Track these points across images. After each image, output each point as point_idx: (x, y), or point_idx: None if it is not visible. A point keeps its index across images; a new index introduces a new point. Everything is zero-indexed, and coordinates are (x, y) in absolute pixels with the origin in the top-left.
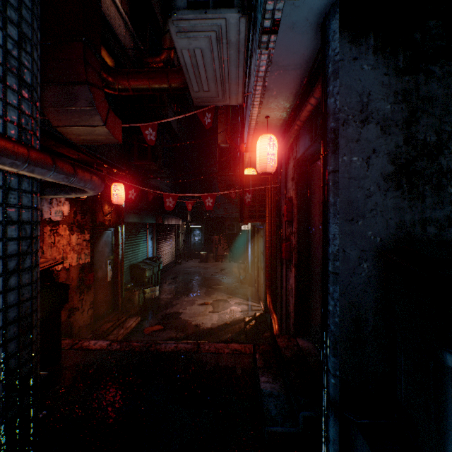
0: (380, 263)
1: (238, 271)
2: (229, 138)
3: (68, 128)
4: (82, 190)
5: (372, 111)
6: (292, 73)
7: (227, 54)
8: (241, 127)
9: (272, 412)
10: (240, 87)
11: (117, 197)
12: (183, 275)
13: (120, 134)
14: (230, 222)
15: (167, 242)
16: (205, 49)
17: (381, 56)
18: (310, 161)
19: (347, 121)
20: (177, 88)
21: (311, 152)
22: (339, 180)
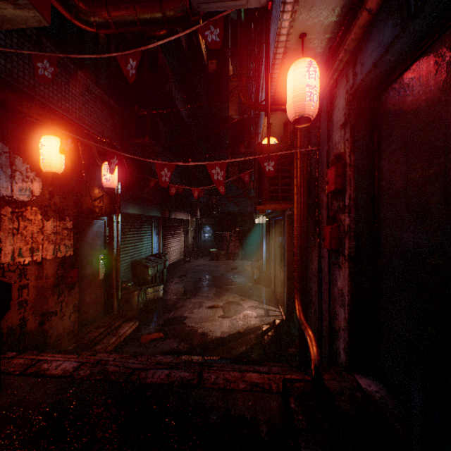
0: None
1: (251, 270)
2: (244, 94)
3: None
4: None
5: None
6: None
7: None
8: None
9: None
10: None
11: (108, 179)
12: (192, 274)
13: (45, 5)
14: (242, 218)
15: (175, 238)
16: None
17: None
18: (378, 88)
19: None
20: (173, 17)
21: (389, 61)
22: None
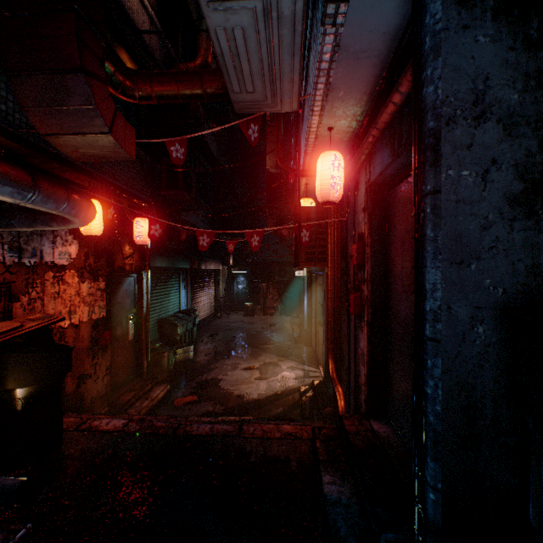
0: (503, 326)
1: (291, 327)
2: (281, 160)
3: (60, 137)
4: (65, 218)
5: (491, 104)
6: (367, 64)
7: (278, 35)
8: (295, 149)
9: (341, 530)
10: (295, 86)
11: (140, 235)
12: (224, 332)
13: (133, 147)
14: (281, 267)
15: (205, 291)
16: (248, 28)
17: (504, 23)
18: (388, 185)
19: (454, 118)
20: (214, 94)
21: (390, 173)
22: (442, 204)
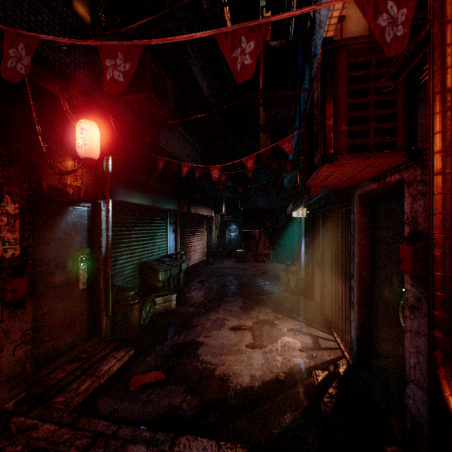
0: None
1: (286, 275)
2: None
3: None
4: None
5: None
6: None
7: None
8: None
9: None
10: None
11: (84, 144)
12: (214, 278)
13: None
14: (273, 214)
15: (196, 237)
16: None
17: None
18: None
19: None
20: None
21: None
22: None
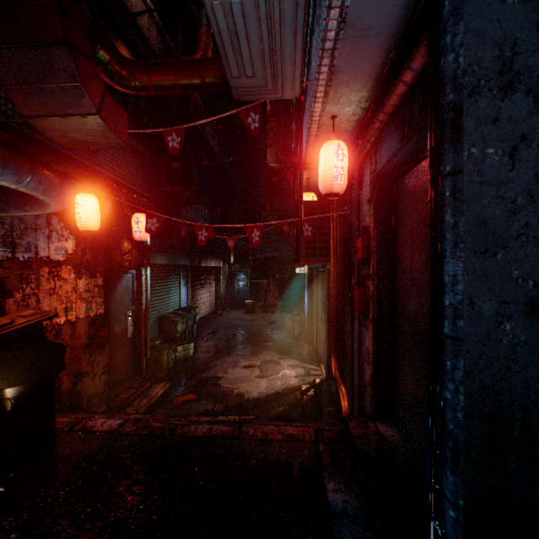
0: (533, 323)
1: (292, 325)
2: (282, 152)
3: (45, 119)
4: (38, 200)
5: (520, 72)
6: (374, 42)
7: (279, 9)
8: (296, 145)
9: None
10: (297, 69)
11: (139, 231)
12: (225, 329)
13: (124, 132)
14: (282, 265)
15: (205, 289)
16: (247, 2)
17: None
18: (395, 175)
19: (478, 89)
20: (212, 84)
21: (398, 160)
22: (463, 186)
